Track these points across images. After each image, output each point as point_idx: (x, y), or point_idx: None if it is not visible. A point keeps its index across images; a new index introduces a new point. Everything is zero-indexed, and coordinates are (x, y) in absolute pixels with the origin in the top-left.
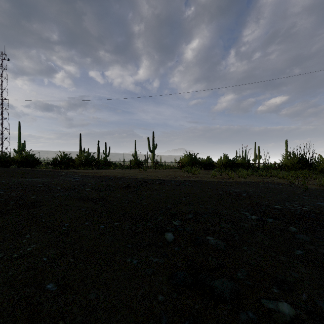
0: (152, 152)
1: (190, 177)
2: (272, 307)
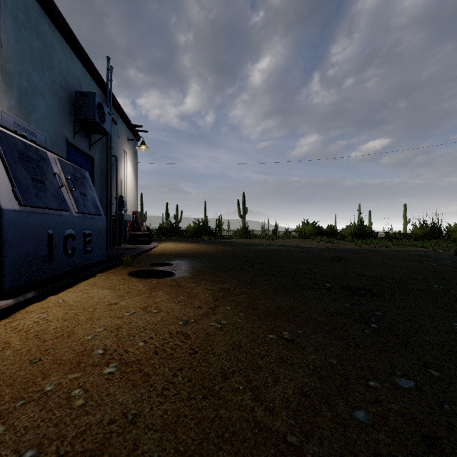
0: (242, 217)
1: (339, 247)
2: None
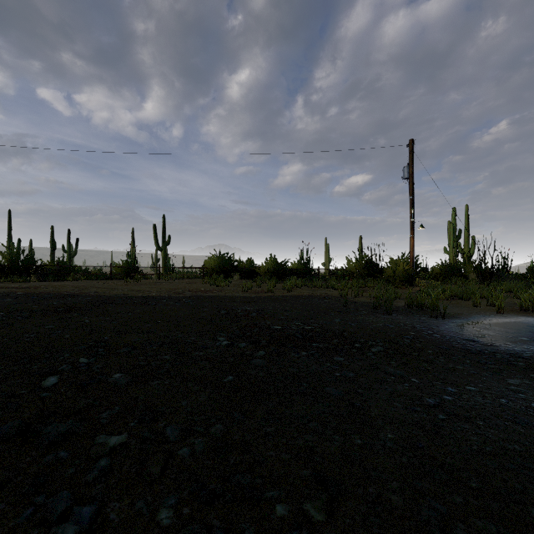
0: (161, 249)
1: (209, 292)
2: (100, 441)
